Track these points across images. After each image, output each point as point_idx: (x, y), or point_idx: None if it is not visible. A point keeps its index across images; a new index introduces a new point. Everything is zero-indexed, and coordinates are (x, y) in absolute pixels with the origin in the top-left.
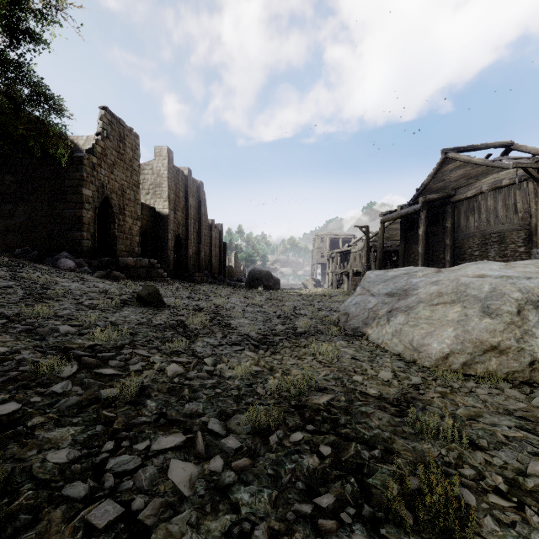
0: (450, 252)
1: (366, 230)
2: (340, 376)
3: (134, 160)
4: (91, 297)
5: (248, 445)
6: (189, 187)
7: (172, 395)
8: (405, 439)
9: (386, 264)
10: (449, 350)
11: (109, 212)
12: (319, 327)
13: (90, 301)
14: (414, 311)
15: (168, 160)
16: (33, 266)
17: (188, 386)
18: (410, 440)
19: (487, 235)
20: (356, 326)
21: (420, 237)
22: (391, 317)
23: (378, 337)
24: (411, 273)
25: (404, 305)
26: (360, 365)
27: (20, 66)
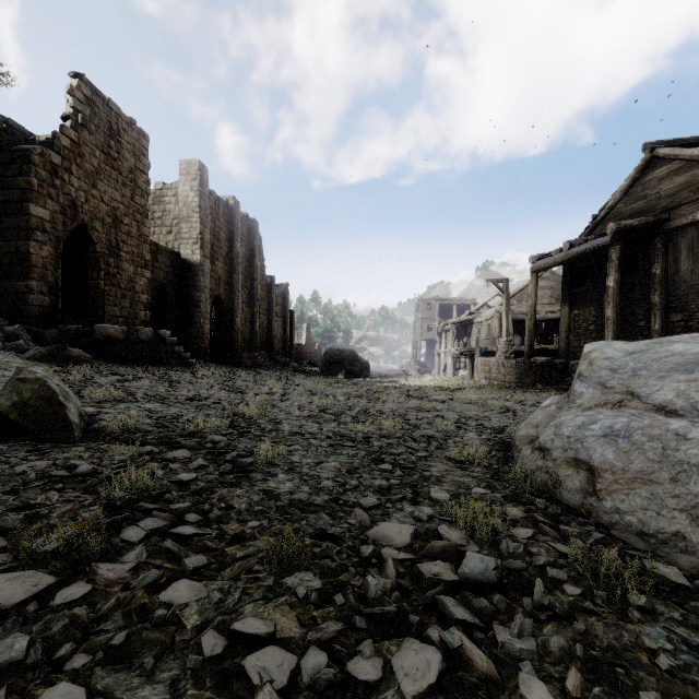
0: (660, 316)
1: (505, 286)
2: None
3: (138, 172)
4: None
5: None
6: (235, 226)
7: None
8: None
9: None
10: None
11: (90, 251)
12: (513, 514)
13: None
14: None
15: (201, 181)
16: None
17: None
18: None
19: None
20: (661, 527)
21: (610, 292)
22: None
23: None
24: None
25: None
26: None
27: None
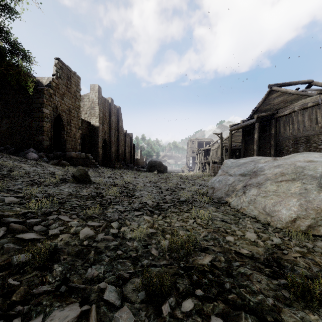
0: (273, 149)
1: (221, 136)
2: (216, 236)
3: (77, 92)
4: (41, 177)
5: (142, 318)
6: (111, 110)
7: (79, 258)
8: (289, 306)
9: (233, 157)
10: (296, 216)
11: (61, 124)
12: (195, 196)
13: (39, 179)
14: (264, 186)
15: (99, 93)
16: (9, 157)
17: (94, 249)
18: (294, 309)
19: (298, 138)
20: (220, 196)
21: (255, 140)
22: (246, 190)
23: (237, 204)
24: (256, 160)
25: (255, 182)
26: (229, 226)
27: (1, 29)
